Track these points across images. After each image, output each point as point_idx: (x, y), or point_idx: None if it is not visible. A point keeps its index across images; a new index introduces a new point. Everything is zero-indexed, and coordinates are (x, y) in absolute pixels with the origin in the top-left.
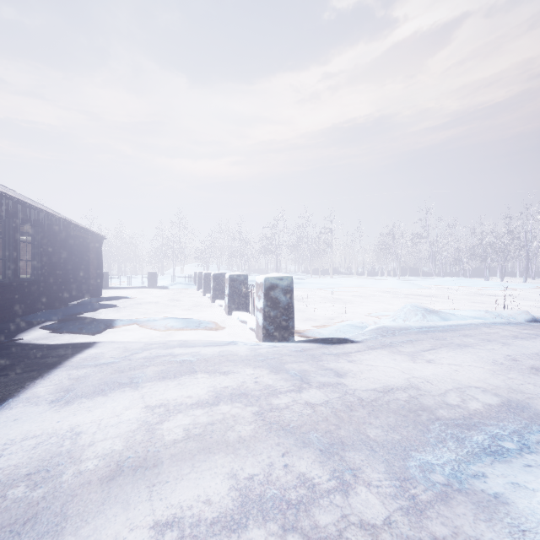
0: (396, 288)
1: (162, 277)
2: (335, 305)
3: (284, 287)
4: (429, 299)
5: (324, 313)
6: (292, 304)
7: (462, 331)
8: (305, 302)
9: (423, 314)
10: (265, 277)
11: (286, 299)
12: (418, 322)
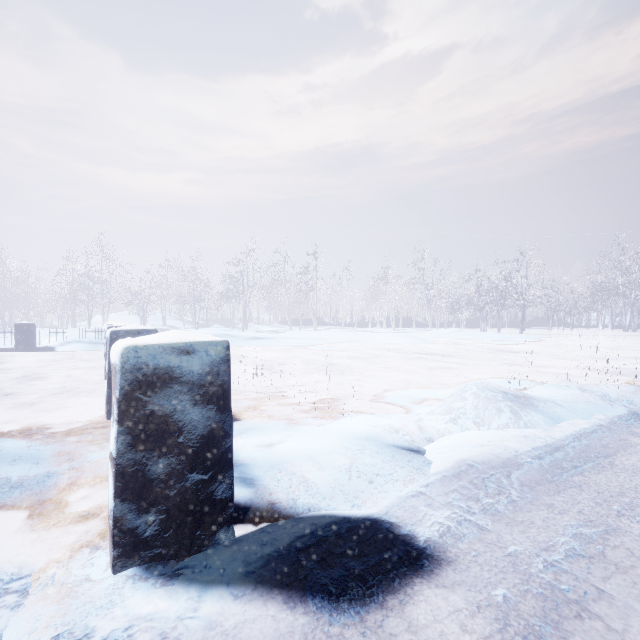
0: (397, 344)
1: (68, 330)
2: (327, 376)
3: (198, 376)
4: (449, 361)
5: (311, 398)
6: (225, 426)
7: (621, 456)
8: (278, 372)
9: (513, 409)
10: (123, 345)
11: (204, 417)
12: (523, 437)
